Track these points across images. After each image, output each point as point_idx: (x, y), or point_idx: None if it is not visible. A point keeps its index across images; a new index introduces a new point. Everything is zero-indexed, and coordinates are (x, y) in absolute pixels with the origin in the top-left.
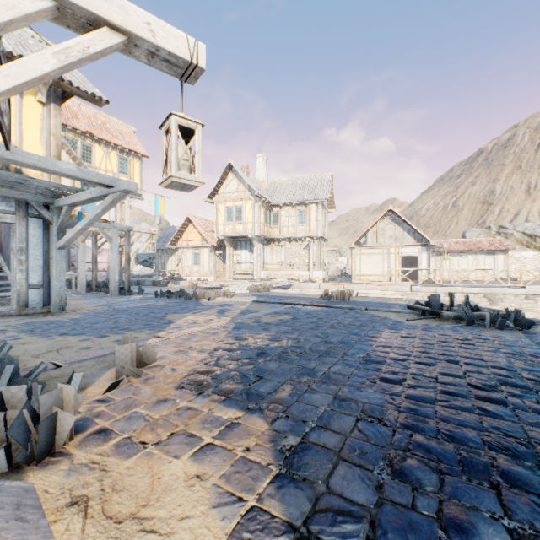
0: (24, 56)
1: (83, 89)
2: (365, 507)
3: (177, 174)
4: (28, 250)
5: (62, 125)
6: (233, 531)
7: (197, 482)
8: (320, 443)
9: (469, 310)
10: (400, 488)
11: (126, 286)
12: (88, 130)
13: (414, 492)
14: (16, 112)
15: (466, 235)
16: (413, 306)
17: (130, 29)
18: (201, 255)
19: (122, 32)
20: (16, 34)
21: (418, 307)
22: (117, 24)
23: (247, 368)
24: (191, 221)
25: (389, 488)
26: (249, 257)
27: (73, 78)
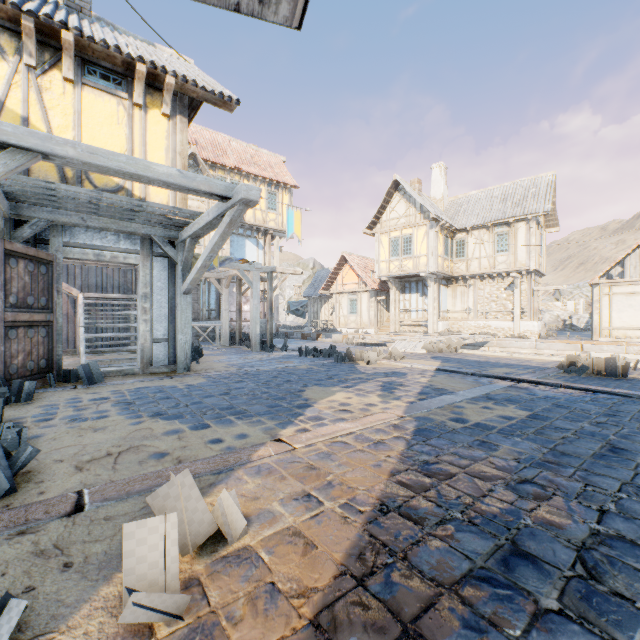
0: (146, 59)
1: (209, 89)
2: None
3: None
4: (152, 296)
5: (212, 164)
6: None
7: None
8: None
9: None
10: None
11: (268, 340)
12: (236, 165)
13: None
14: (140, 131)
15: None
16: None
17: None
18: (358, 301)
19: None
20: (150, 49)
21: None
22: None
23: None
24: (346, 260)
25: None
26: (421, 303)
27: (201, 81)
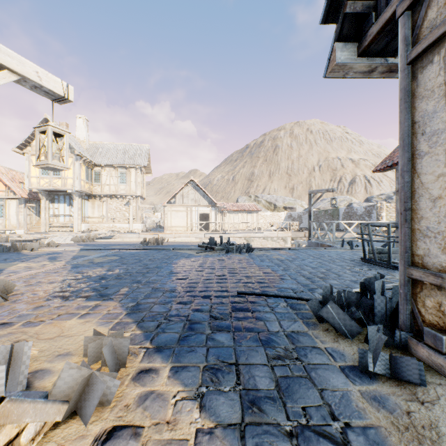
0: None
1: None
2: (165, 312)
3: (53, 162)
4: None
5: None
6: (111, 327)
7: (87, 323)
8: (146, 302)
9: (228, 245)
10: (178, 306)
11: None
12: None
13: (183, 305)
14: None
15: (238, 200)
16: (201, 245)
17: (25, 74)
18: (6, 207)
19: (19, 74)
20: None
21: (204, 245)
22: (17, 71)
23: (95, 285)
24: None
25: (174, 306)
26: (68, 211)
27: None
